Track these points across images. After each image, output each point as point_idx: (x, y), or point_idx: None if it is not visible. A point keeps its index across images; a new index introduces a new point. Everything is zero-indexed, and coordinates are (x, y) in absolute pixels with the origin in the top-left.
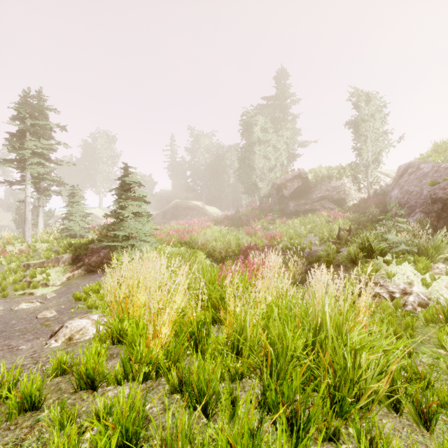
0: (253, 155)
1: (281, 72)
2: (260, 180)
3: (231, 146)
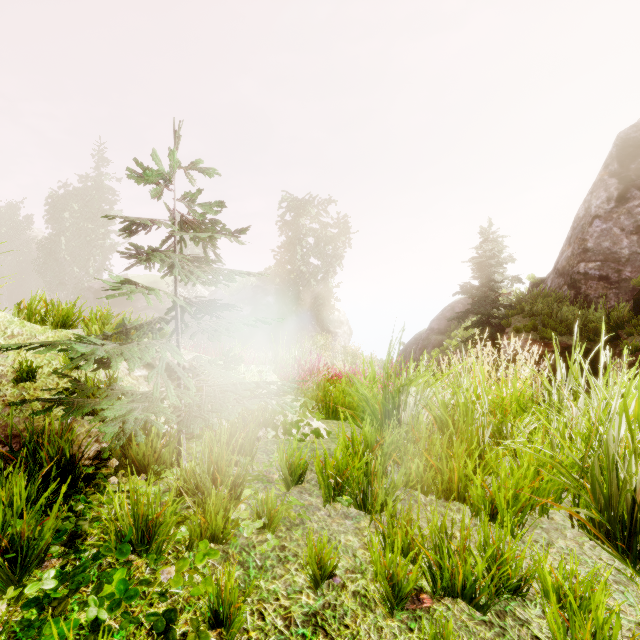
0: (59, 246)
1: (100, 145)
2: (69, 279)
3: (7, 206)
